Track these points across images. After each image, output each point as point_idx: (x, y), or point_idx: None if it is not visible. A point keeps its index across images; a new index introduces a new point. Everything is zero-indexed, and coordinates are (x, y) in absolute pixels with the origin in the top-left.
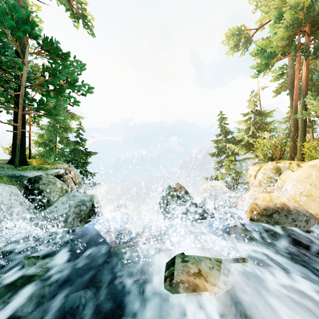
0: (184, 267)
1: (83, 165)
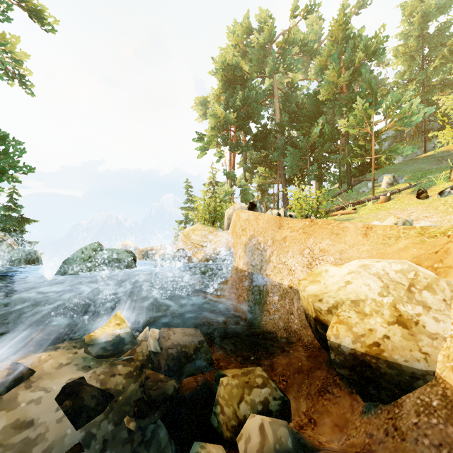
0: None
1: (18, 233)
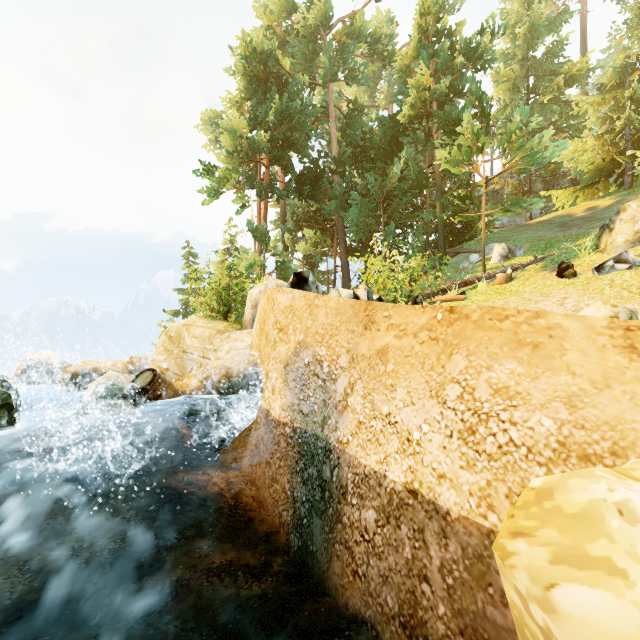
0: None
1: None
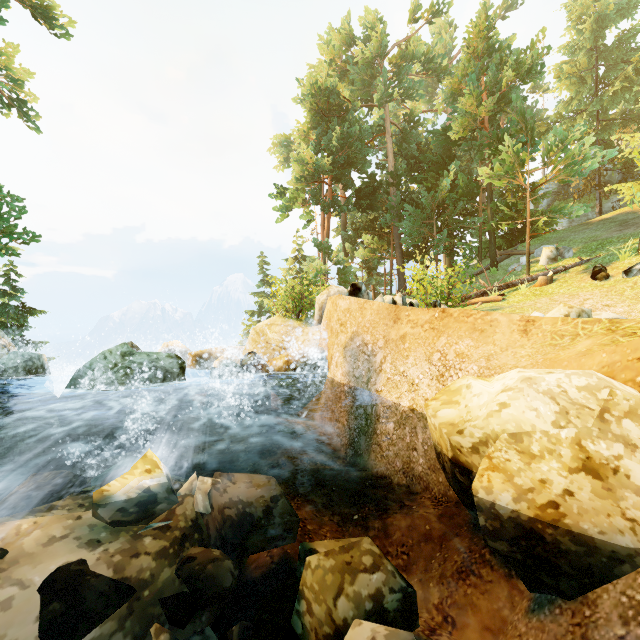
0: None
1: (18, 330)
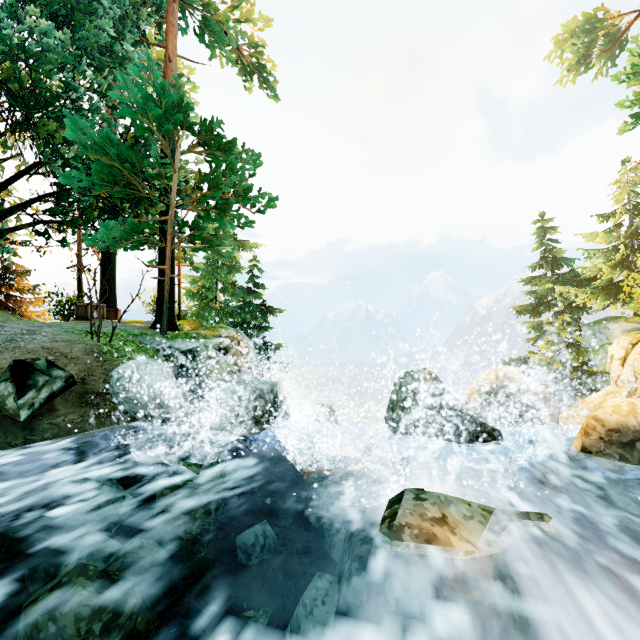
0: (416, 507)
1: (259, 331)
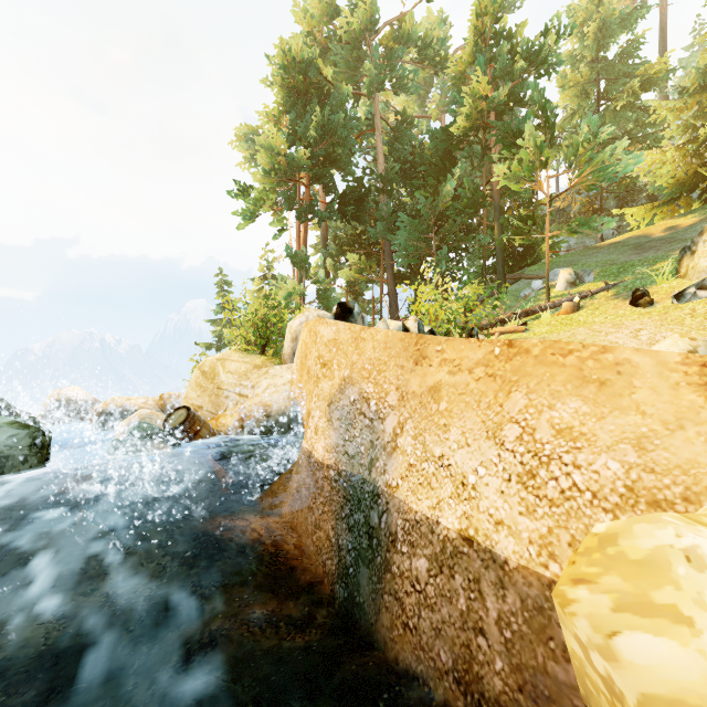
0: None
1: None
